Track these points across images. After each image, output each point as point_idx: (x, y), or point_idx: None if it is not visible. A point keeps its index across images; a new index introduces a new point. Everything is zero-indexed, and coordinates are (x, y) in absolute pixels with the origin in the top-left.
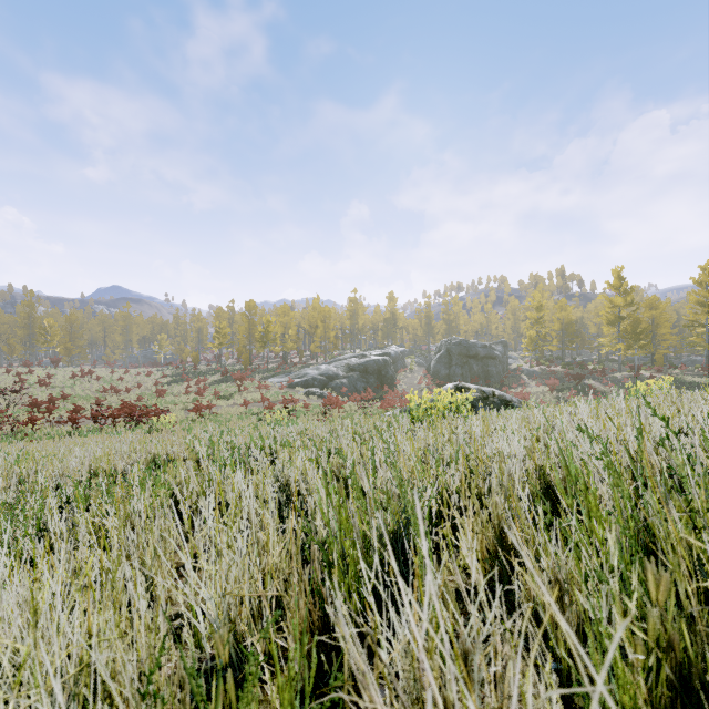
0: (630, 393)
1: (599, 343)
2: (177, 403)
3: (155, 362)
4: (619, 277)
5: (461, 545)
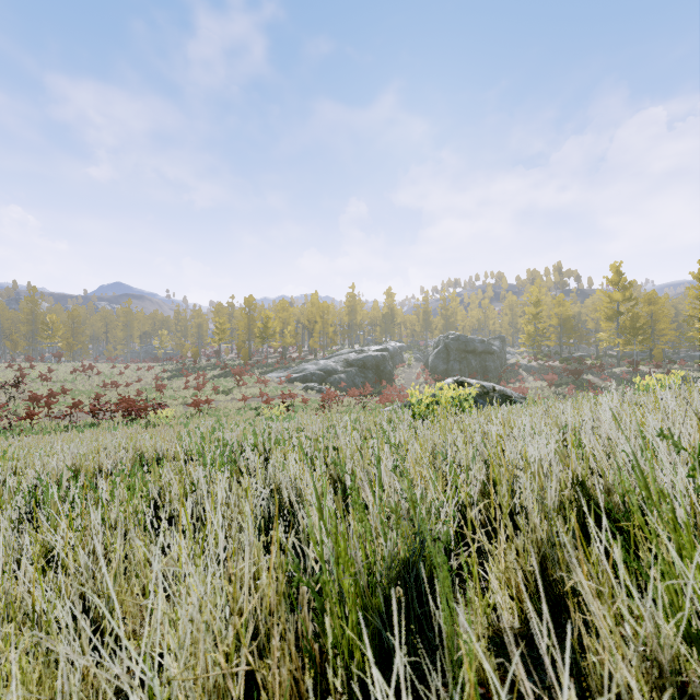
0: (639, 388)
1: (598, 339)
2: (177, 398)
3: (156, 357)
4: (618, 272)
5: (490, 579)
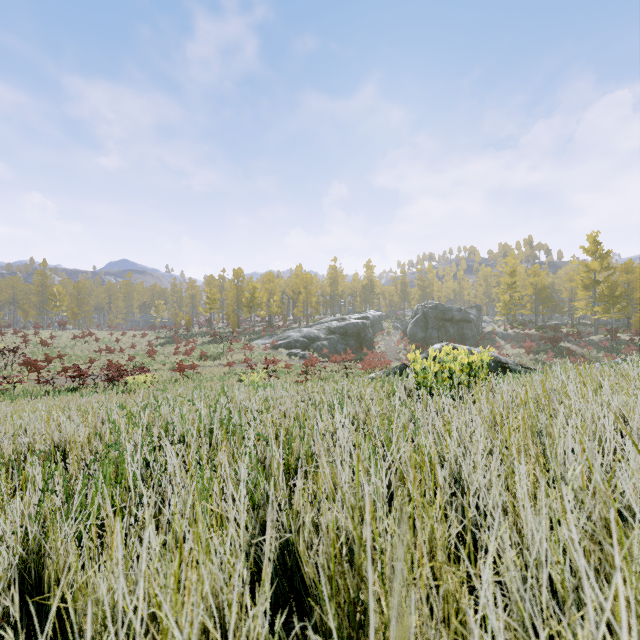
0: None
1: (575, 307)
2: (166, 363)
3: (153, 326)
4: (595, 242)
5: None
